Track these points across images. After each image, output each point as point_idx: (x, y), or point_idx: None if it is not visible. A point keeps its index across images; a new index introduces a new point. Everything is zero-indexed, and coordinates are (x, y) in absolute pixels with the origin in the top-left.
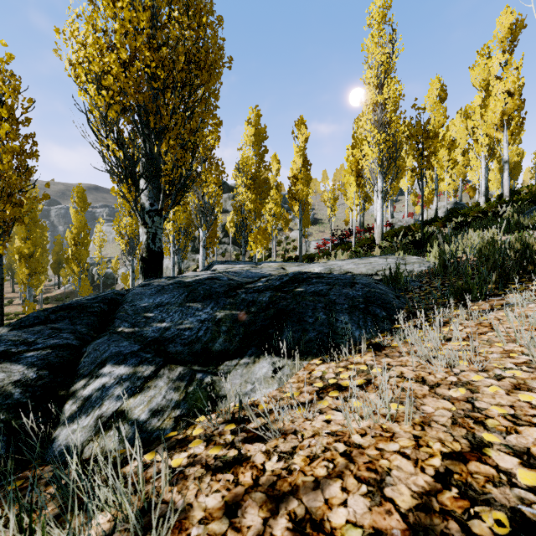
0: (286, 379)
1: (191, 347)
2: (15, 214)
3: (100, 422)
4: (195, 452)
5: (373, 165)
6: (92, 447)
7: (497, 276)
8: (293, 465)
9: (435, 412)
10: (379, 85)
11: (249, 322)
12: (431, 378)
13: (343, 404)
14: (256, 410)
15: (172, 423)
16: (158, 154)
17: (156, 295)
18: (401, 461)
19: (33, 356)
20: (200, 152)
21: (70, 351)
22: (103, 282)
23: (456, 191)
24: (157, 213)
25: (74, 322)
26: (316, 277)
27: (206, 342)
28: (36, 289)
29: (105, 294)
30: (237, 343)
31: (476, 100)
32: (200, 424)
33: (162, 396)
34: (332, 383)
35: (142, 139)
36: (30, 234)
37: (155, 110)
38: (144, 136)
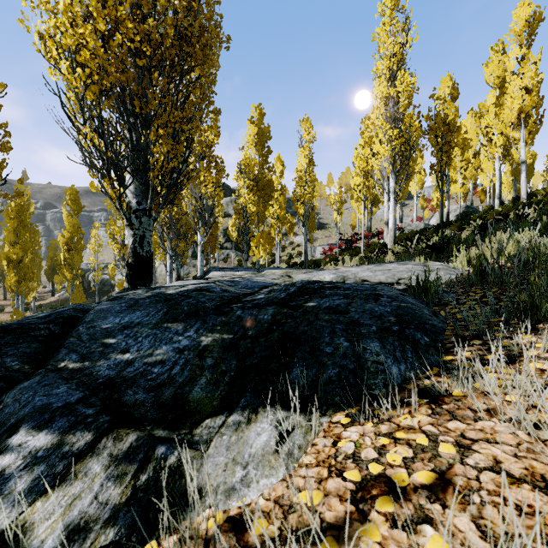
0: (297, 456)
1: (158, 394)
2: None
3: None
4: None
5: (384, 164)
6: None
7: None
8: None
9: None
10: (392, 78)
11: (244, 352)
12: None
13: (411, 543)
14: (247, 537)
15: None
16: (147, 146)
17: (125, 312)
18: None
19: None
20: (198, 149)
21: None
22: (99, 289)
23: (466, 195)
24: (146, 213)
25: (4, 352)
26: (329, 288)
27: (181, 385)
28: (25, 297)
29: (62, 310)
30: (226, 386)
31: (490, 99)
32: None
33: (92, 495)
34: (376, 475)
35: (128, 128)
36: (19, 239)
37: (140, 92)
38: (128, 124)
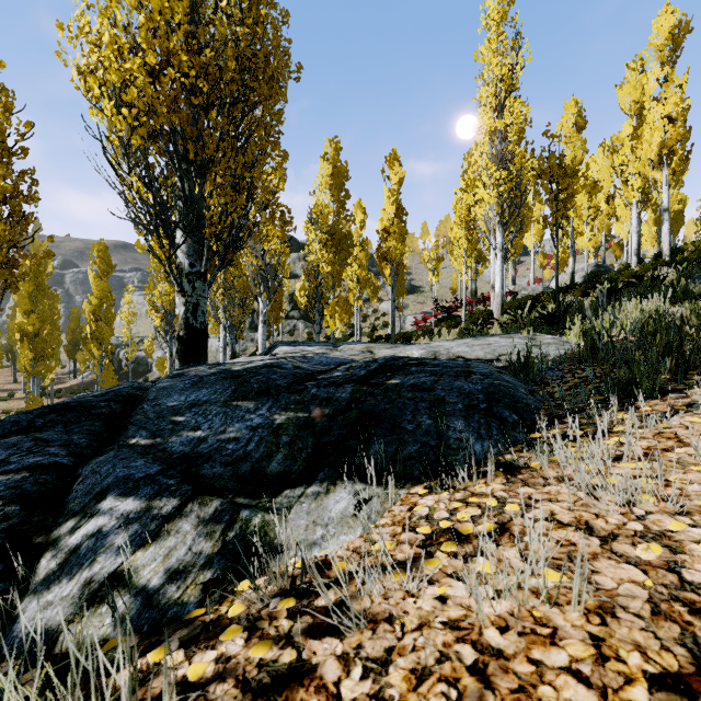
0: (374, 519)
1: (235, 468)
2: (3, 278)
3: (60, 615)
4: (228, 652)
5: (490, 213)
6: (62, 643)
7: (672, 363)
8: (388, 688)
9: (618, 588)
10: (499, 107)
11: (321, 430)
12: (601, 525)
13: (465, 567)
14: (329, 573)
15: (198, 593)
16: (201, 197)
17: (190, 389)
18: (577, 691)
19: (0, 483)
20: (259, 196)
21: (58, 474)
22: (133, 369)
23: (598, 249)
24: (200, 277)
25: (69, 430)
26: (416, 364)
27: (258, 461)
28: (43, 378)
29: (119, 388)
30: (303, 462)
31: (626, 129)
32: (242, 594)
33: (186, 547)
34: (445, 529)
35: (179, 176)
36: (35, 306)
37: (195, 135)
38: (181, 172)
